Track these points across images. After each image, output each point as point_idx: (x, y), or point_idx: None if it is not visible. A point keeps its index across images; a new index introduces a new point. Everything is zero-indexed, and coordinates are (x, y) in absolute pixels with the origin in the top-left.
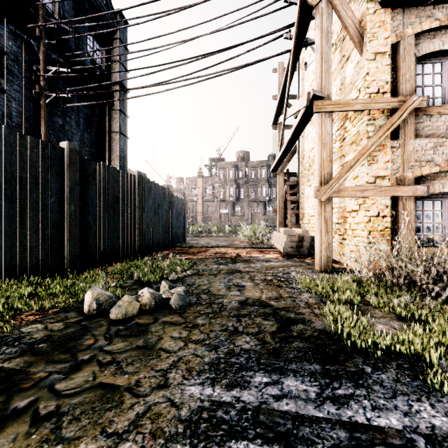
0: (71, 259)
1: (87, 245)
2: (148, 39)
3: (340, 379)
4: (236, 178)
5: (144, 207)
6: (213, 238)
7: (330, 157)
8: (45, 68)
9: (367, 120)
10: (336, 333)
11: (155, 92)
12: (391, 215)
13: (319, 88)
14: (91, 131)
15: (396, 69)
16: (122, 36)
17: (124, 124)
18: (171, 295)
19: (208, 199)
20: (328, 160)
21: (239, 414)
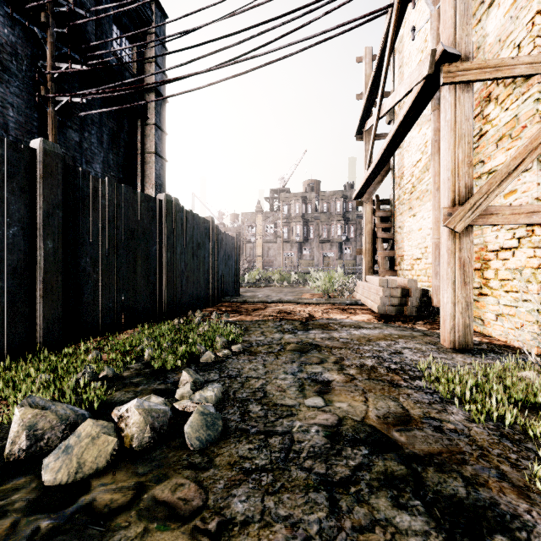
0: (48, 326)
1: (81, 302)
2: (184, 15)
3: None
4: (303, 214)
5: (175, 246)
6: (275, 289)
7: (469, 159)
8: (54, 65)
9: (537, 92)
10: None
11: (195, 88)
12: None
13: (450, 44)
14: (118, 151)
15: None
16: (158, 30)
17: (162, 143)
18: (193, 406)
19: (269, 239)
20: (466, 163)
21: None
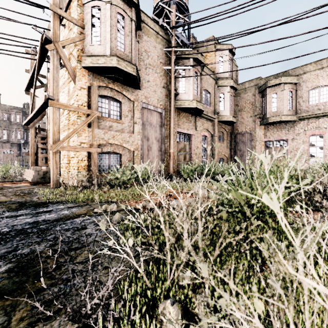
0: None
1: None
2: None
3: (40, 208)
4: None
5: None
6: None
7: (58, 130)
8: None
9: (77, 116)
10: (44, 200)
11: None
12: (88, 160)
13: (52, 94)
14: None
15: (90, 97)
16: None
17: None
18: None
19: None
20: (58, 132)
21: (0, 218)
